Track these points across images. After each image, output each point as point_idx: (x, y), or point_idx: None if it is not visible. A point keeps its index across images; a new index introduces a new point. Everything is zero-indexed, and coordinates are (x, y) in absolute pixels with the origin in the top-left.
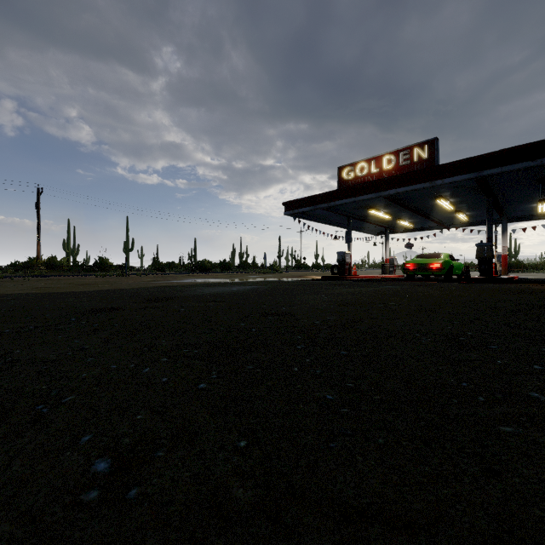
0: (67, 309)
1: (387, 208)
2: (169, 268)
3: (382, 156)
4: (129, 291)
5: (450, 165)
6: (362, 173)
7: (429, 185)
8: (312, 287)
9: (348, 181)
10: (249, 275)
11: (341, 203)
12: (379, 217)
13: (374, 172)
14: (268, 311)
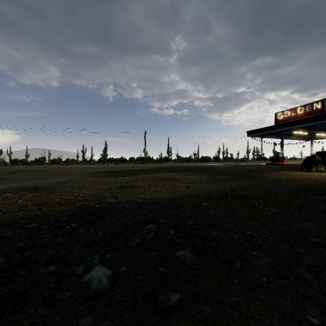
0: (195, 168)
1: (303, 130)
2: (190, 160)
3: (297, 107)
4: (198, 166)
5: (325, 115)
6: (287, 115)
7: (315, 123)
8: (254, 166)
9: (280, 119)
10: (230, 163)
11: (274, 131)
12: (302, 133)
13: (293, 115)
14: (238, 168)
